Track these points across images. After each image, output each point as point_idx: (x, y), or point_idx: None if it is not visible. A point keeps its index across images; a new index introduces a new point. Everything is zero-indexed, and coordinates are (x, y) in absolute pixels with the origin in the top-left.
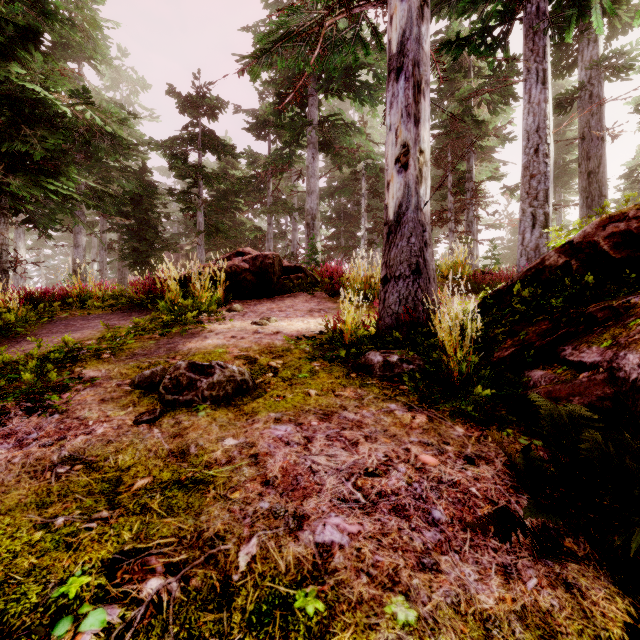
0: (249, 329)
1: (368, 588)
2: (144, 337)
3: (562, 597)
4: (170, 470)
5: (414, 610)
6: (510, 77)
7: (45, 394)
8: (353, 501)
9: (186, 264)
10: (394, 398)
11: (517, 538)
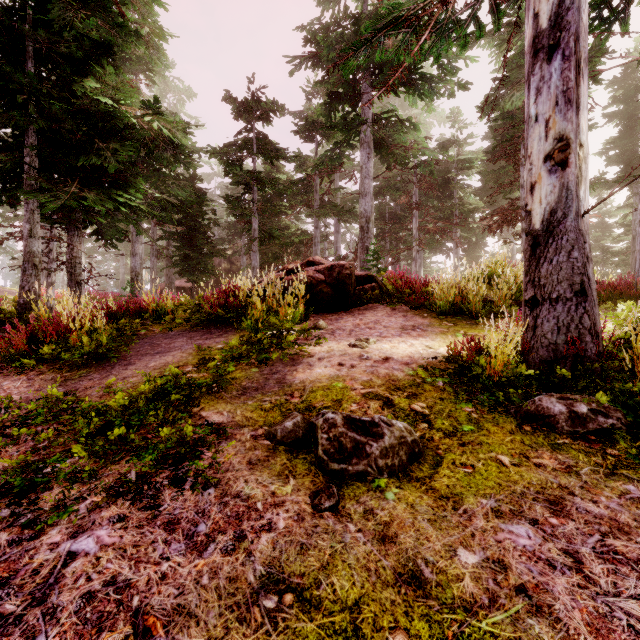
0: (351, 354)
1: None
2: (241, 363)
3: None
4: (420, 616)
5: None
6: (595, 57)
7: (185, 455)
8: None
9: (228, 268)
10: (619, 472)
11: None
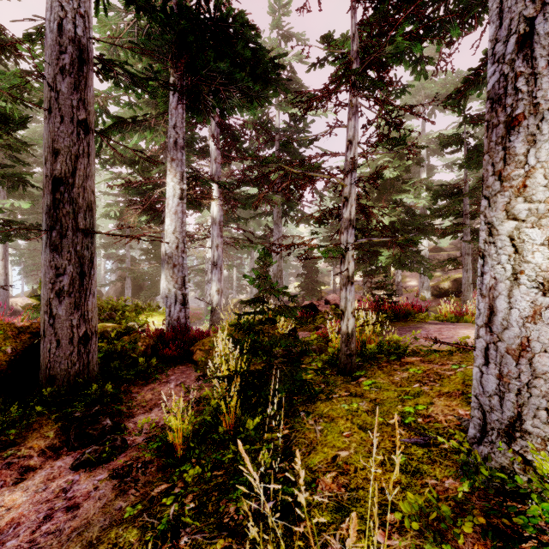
0: None
1: None
2: None
3: None
4: None
5: None
6: None
7: None
8: None
9: None
10: None
11: None
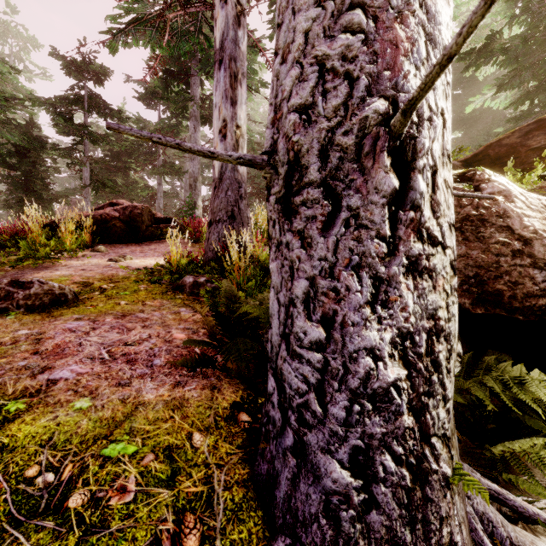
0: (102, 264)
1: (68, 396)
2: None
3: (204, 393)
4: None
5: (91, 402)
6: None
7: None
8: (99, 358)
9: None
10: (189, 305)
11: (202, 369)
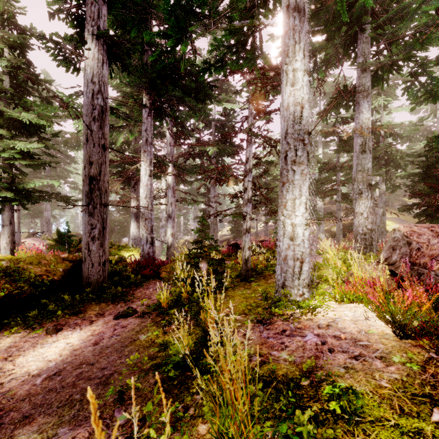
0: None
1: None
2: None
3: None
4: None
5: None
6: None
7: None
8: None
9: None
10: None
11: None
